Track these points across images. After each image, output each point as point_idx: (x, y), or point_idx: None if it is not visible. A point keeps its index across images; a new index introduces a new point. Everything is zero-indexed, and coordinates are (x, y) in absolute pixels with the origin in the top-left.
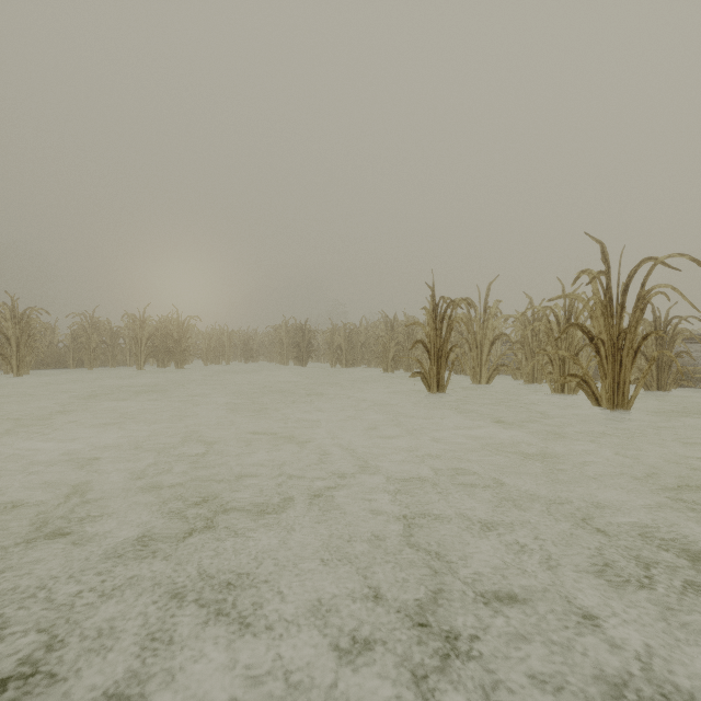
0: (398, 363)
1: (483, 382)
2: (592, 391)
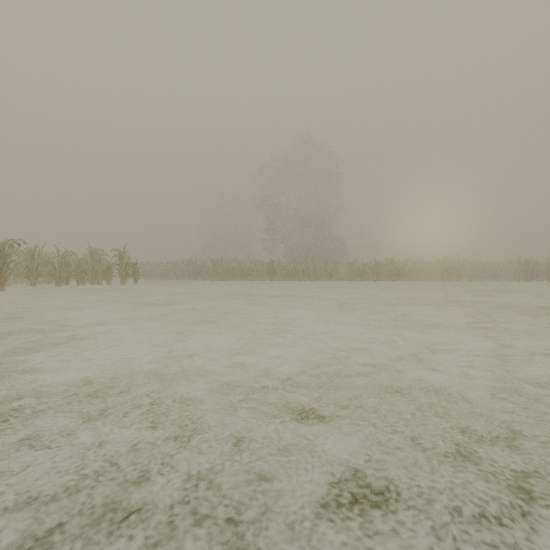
0: None
1: None
2: None
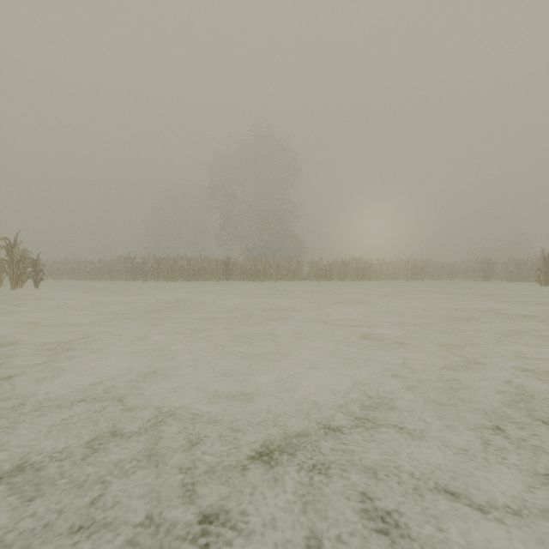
0: None
1: None
2: None
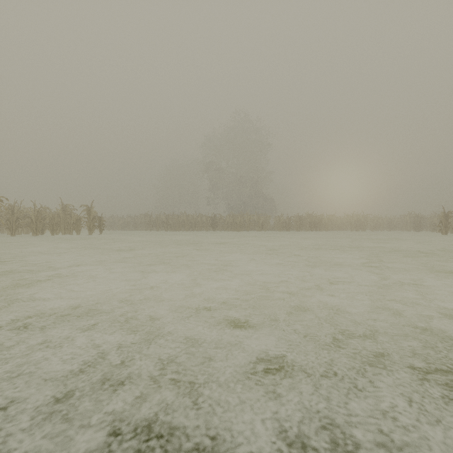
0: None
1: None
2: None
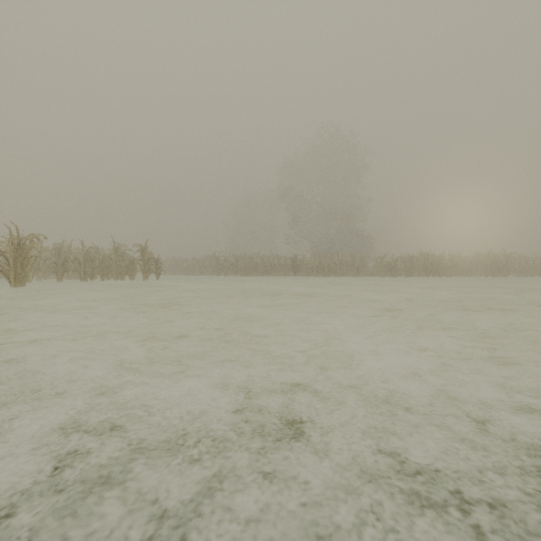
0: None
1: None
2: None
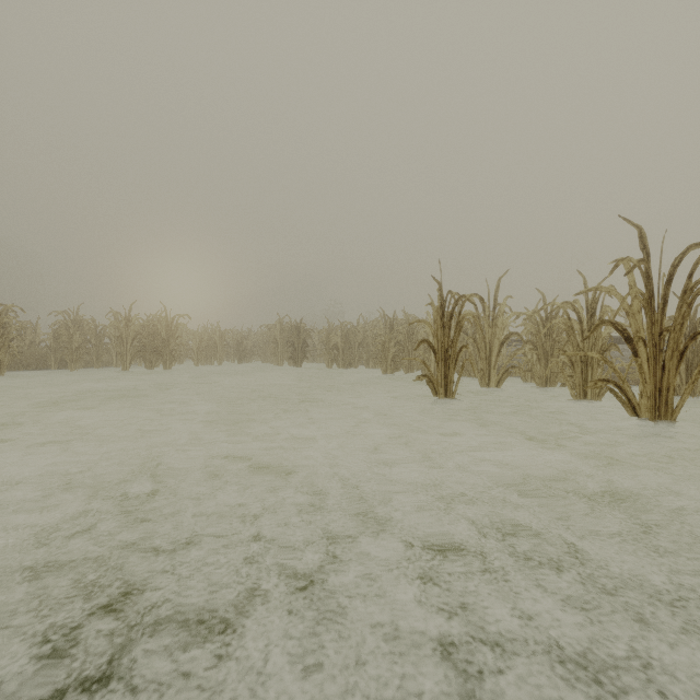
0: (398, 363)
1: (492, 386)
2: (627, 399)
